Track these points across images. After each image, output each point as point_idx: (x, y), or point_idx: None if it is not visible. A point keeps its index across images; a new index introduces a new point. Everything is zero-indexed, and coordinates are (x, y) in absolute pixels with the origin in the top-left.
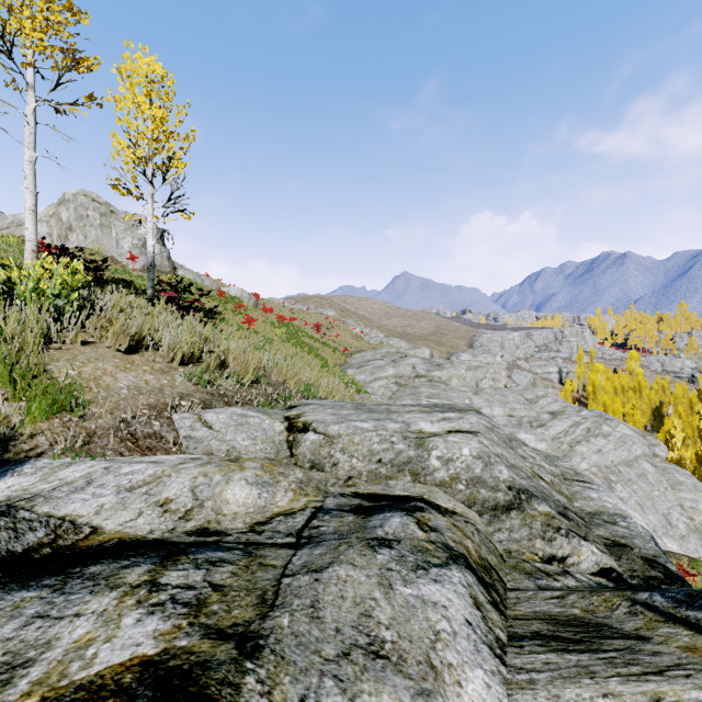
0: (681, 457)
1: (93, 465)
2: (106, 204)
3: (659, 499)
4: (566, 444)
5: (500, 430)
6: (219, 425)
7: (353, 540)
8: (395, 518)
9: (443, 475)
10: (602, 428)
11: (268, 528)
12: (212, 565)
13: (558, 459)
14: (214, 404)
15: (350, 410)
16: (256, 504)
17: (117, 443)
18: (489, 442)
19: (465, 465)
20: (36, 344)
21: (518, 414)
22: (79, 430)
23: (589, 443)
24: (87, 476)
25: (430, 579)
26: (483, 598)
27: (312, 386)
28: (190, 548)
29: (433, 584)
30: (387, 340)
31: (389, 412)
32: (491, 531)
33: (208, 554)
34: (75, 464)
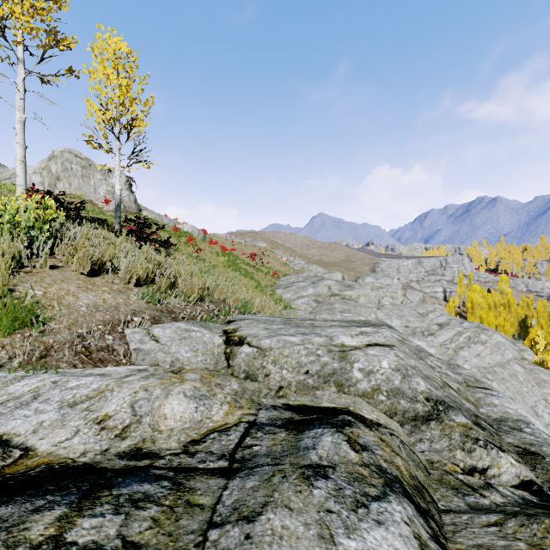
0: (544, 360)
1: (43, 379)
2: (86, 159)
3: (528, 394)
4: (451, 350)
5: (409, 342)
6: (165, 338)
7: (287, 467)
8: (326, 436)
9: (365, 386)
10: (480, 336)
11: (201, 448)
12: (133, 506)
13: (458, 366)
14: (162, 319)
15: (280, 325)
16: (192, 418)
17: (72, 356)
18: (404, 355)
19: (385, 377)
20: (7, 268)
21: (412, 325)
22: (38, 344)
23: (470, 349)
24: (35, 390)
25: (372, 521)
26: (425, 534)
27: (247, 303)
28: (116, 478)
29: (377, 528)
30: (308, 266)
31: (314, 327)
32: (413, 441)
33: (134, 487)
34: (27, 378)
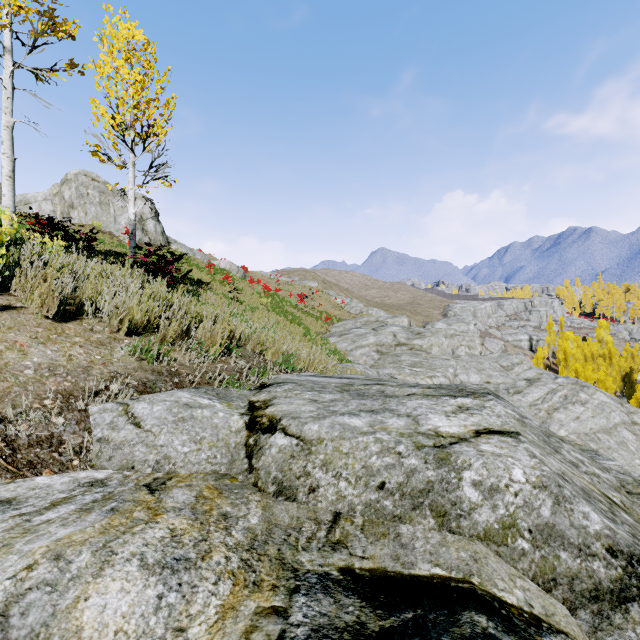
0: None
1: None
2: (105, 183)
3: None
4: (544, 411)
5: (530, 421)
6: (152, 421)
7: None
8: None
9: (488, 518)
10: (579, 395)
11: None
12: None
13: (598, 454)
14: (158, 386)
15: (334, 394)
16: (143, 631)
17: None
18: (538, 450)
19: (522, 500)
20: None
21: (494, 380)
22: None
23: (567, 410)
24: None
25: None
26: None
27: (292, 356)
28: None
29: None
30: (367, 310)
31: (385, 397)
32: None
33: None
34: None
